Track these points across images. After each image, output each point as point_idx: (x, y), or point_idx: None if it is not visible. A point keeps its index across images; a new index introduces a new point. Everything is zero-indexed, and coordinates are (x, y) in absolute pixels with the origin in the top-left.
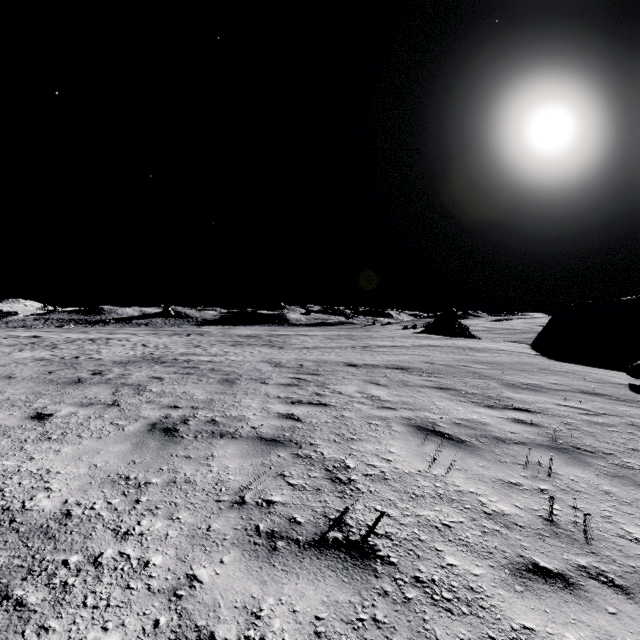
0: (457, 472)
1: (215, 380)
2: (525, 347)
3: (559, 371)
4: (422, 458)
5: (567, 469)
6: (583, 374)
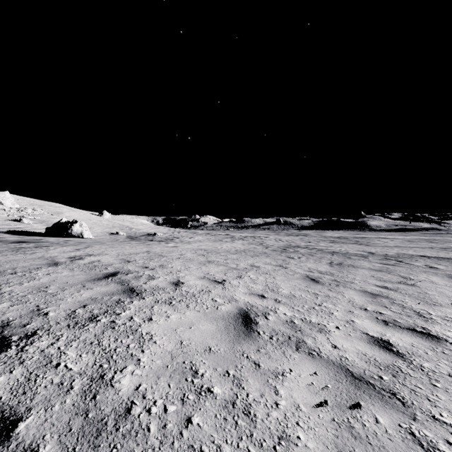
0: None
1: (340, 255)
2: None
3: None
4: (447, 281)
5: None
6: None
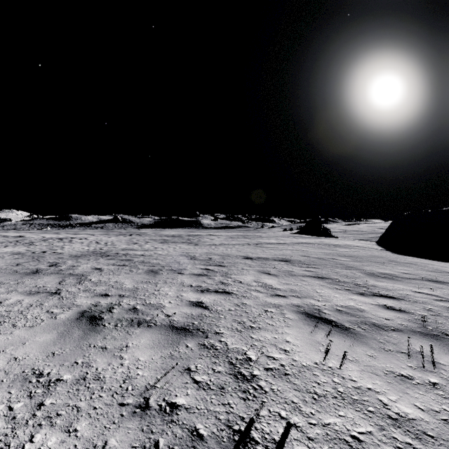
0: (350, 364)
1: (143, 271)
2: (373, 244)
3: (404, 263)
4: (316, 348)
5: (446, 358)
6: (423, 265)
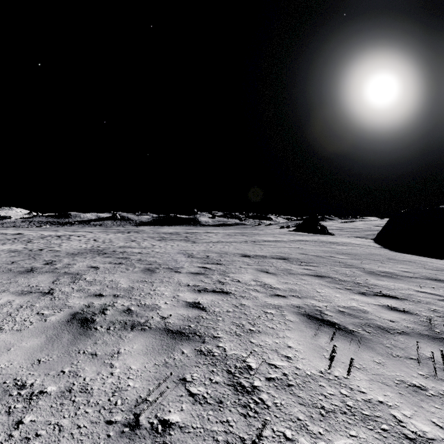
0: (358, 372)
1: (139, 269)
2: (370, 241)
3: (403, 260)
4: (320, 354)
5: None
6: (422, 263)
